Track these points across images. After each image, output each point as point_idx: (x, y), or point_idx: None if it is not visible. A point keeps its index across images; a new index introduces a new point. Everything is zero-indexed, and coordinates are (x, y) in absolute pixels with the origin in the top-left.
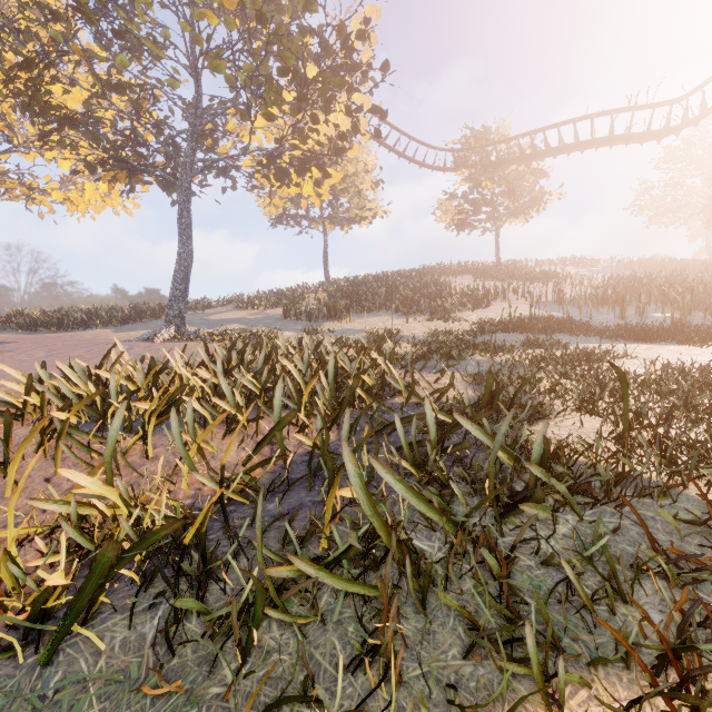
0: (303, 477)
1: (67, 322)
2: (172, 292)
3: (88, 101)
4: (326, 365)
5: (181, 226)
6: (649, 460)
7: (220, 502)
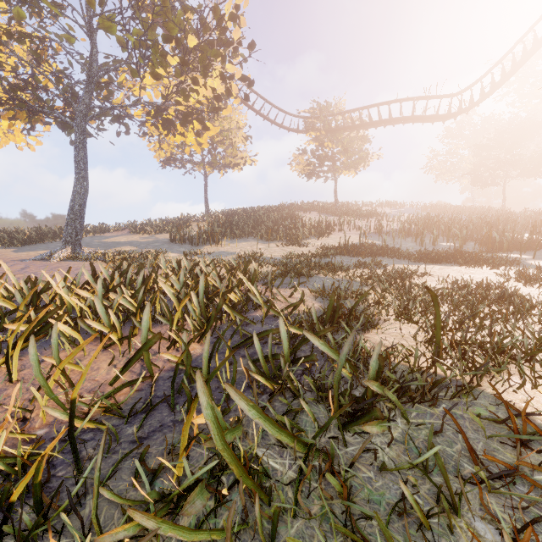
0: (164, 398)
1: None
2: (69, 218)
3: None
4: (197, 285)
5: (78, 162)
6: (453, 362)
7: (69, 438)
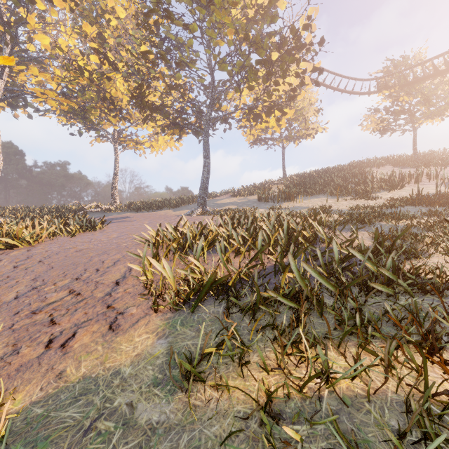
0: (271, 272)
1: (152, 206)
2: (200, 189)
3: (161, 96)
4: (283, 225)
5: (204, 154)
6: None
7: (239, 276)
